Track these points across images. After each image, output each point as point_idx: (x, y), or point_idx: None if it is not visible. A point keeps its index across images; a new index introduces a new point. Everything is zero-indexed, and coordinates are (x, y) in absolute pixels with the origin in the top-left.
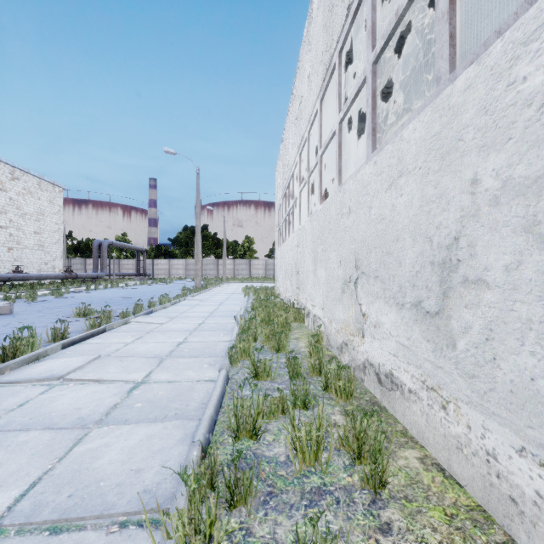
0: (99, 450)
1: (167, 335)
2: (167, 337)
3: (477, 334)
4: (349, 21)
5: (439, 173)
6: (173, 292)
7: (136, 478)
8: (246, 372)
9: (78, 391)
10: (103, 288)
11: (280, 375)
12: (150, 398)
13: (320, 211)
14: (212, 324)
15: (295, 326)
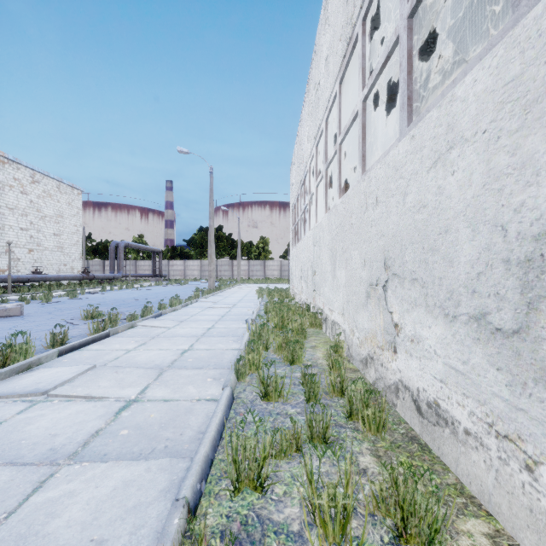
0: (59, 501)
1: (173, 341)
2: (172, 344)
3: None
4: None
5: (520, 133)
6: (186, 294)
7: None
8: (254, 391)
9: (61, 410)
10: (118, 289)
11: (293, 394)
12: (139, 422)
13: (339, 205)
14: (221, 329)
15: (311, 332)
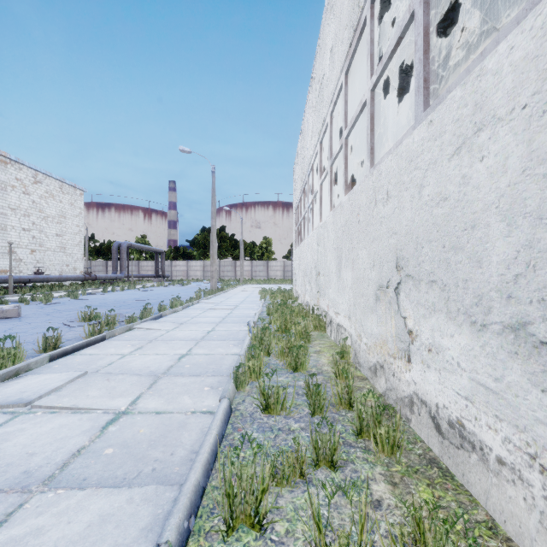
0: (23, 542)
1: (171, 345)
2: (170, 348)
3: None
4: None
5: None
6: (188, 295)
7: None
8: (254, 403)
9: (43, 424)
10: (120, 290)
11: (297, 406)
12: (126, 439)
13: (345, 202)
14: (222, 331)
15: (315, 336)
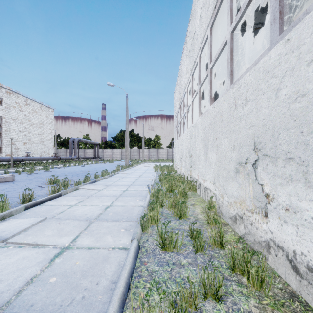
0: None
1: (101, 199)
2: (100, 201)
3: None
4: None
5: None
6: (112, 168)
7: None
8: (155, 243)
9: (11, 256)
10: (73, 165)
11: (184, 244)
12: (66, 269)
13: (210, 109)
14: (132, 191)
15: (190, 194)
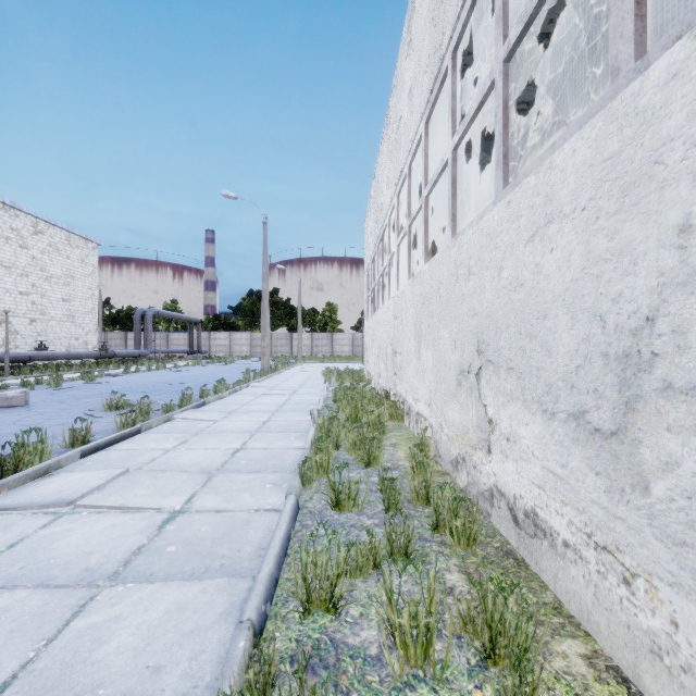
0: (105, 627)
1: (221, 438)
2: (221, 442)
3: (690, 476)
4: (468, 6)
5: (618, 217)
6: (234, 376)
7: (152, 683)
8: (324, 499)
9: (92, 524)
10: (146, 370)
11: (370, 502)
12: (188, 537)
13: (425, 271)
14: (280, 422)
15: (391, 427)
